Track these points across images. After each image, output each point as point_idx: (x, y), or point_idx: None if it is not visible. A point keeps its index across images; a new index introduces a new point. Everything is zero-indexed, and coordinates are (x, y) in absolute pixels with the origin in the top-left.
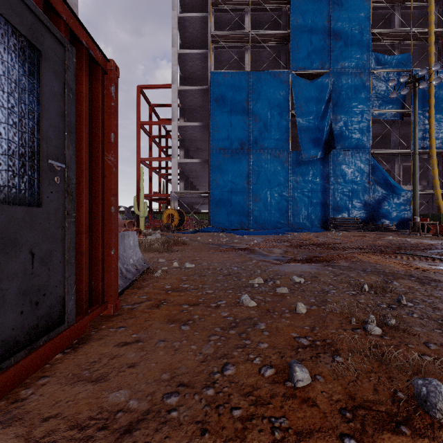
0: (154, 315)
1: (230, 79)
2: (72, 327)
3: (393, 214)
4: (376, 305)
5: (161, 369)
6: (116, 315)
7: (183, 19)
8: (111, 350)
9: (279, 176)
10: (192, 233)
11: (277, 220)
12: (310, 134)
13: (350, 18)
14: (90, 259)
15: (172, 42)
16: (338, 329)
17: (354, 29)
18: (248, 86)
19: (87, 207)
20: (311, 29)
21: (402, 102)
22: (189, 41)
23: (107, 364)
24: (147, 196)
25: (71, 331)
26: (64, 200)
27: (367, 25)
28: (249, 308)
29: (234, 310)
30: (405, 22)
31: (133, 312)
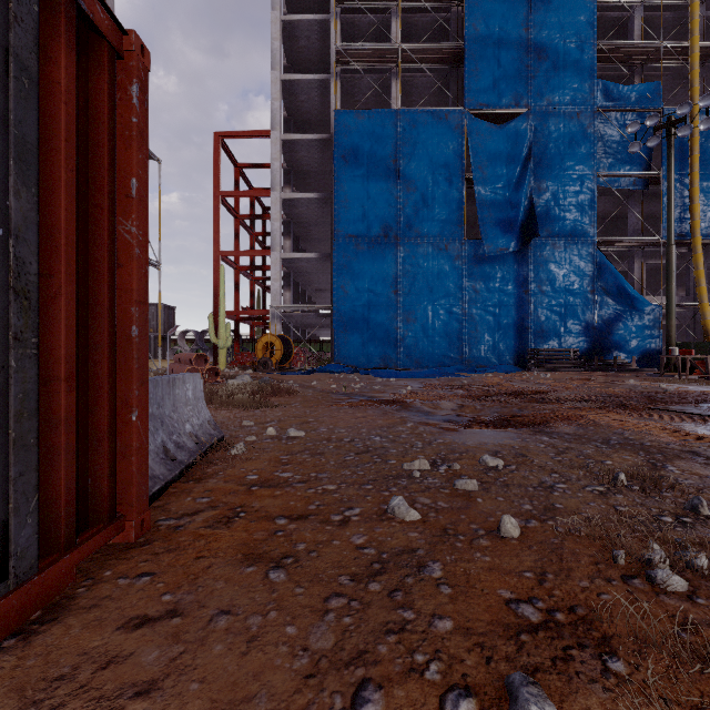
0: (216, 543)
1: (367, 123)
2: (27, 586)
3: (632, 343)
4: (652, 518)
5: (211, 701)
6: (141, 543)
7: (290, 25)
8: (108, 641)
9: (448, 282)
10: (304, 374)
11: (443, 353)
12: (497, 213)
13: (562, 23)
14: (81, 432)
15: (272, 62)
16: (594, 577)
17: (568, 42)
18: (396, 133)
19: (71, 325)
20: (499, 41)
21: (646, 161)
22: (300, 62)
23: (88, 685)
24: (230, 313)
25: (25, 595)
26: (5, 308)
27: (589, 36)
28: (407, 525)
29: (377, 530)
30: (651, 32)
31: (176, 536)
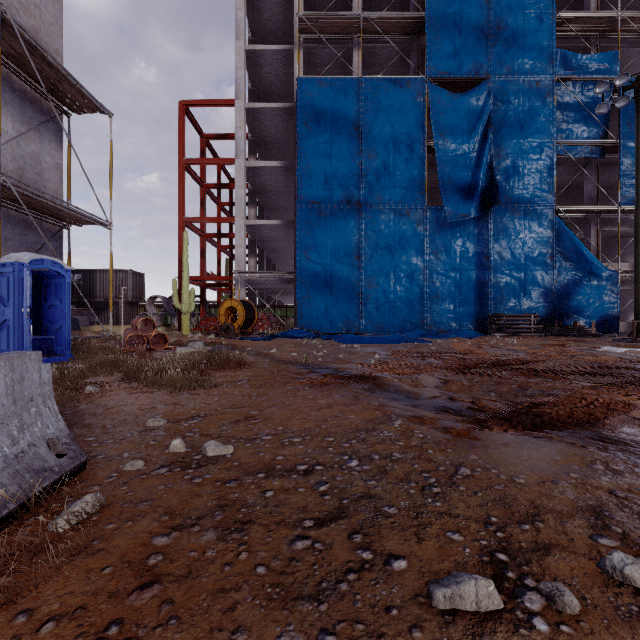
0: None
1: (330, 91)
2: None
3: (590, 308)
4: None
5: None
6: None
7: None
8: None
9: (409, 247)
10: (265, 340)
11: (405, 318)
12: (458, 179)
13: None
14: None
15: (236, 32)
16: None
17: (527, 11)
18: (358, 101)
19: None
20: (460, 10)
21: (603, 130)
22: (264, 35)
23: None
24: (195, 279)
25: None
26: None
27: (548, 6)
28: None
29: None
30: (606, 6)
31: None
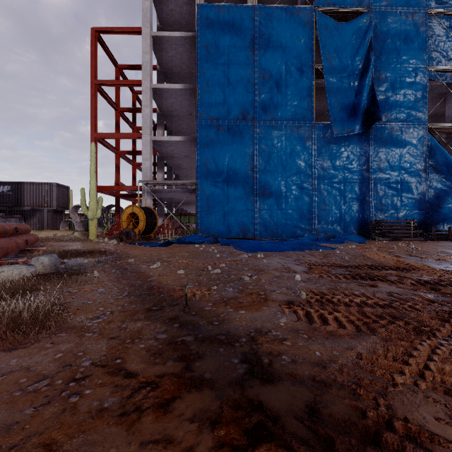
0: None
1: (227, 16)
2: None
3: None
4: None
5: None
6: None
7: None
8: None
9: (299, 160)
10: (161, 246)
11: (295, 224)
12: (343, 99)
13: None
14: None
15: None
16: None
17: None
18: (253, 26)
19: None
20: None
21: None
22: None
23: None
24: (105, 188)
25: None
26: None
27: None
28: None
29: None
30: None
31: None
